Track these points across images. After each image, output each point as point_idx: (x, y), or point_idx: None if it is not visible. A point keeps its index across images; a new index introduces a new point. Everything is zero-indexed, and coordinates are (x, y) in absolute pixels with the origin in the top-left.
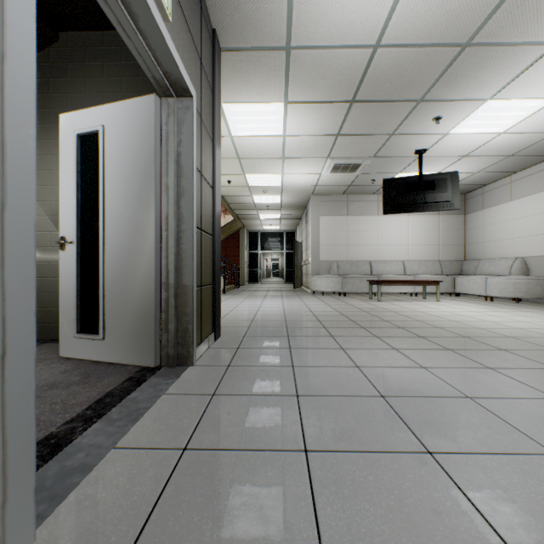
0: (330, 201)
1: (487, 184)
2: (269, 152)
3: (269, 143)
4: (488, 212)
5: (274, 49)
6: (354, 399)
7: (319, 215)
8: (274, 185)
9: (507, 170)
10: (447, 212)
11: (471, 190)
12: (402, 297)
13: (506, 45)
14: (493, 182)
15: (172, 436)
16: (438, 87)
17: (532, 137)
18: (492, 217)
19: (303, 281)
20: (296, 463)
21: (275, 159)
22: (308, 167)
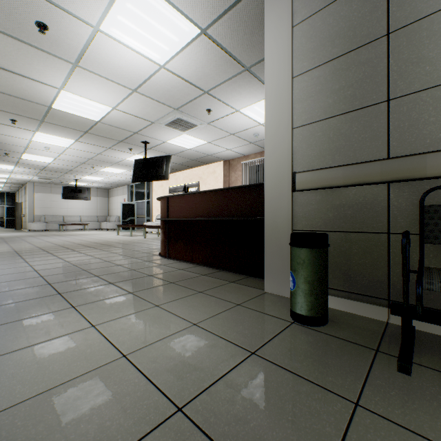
0: (41, 186)
1: (114, 188)
2: (5, 171)
3: (5, 169)
4: (114, 198)
5: (13, 162)
6: (33, 239)
7: (34, 192)
8: (3, 177)
9: (114, 186)
10: (102, 196)
11: (110, 189)
12: (77, 231)
13: (81, 171)
14: (115, 188)
15: (2, 241)
16: (70, 172)
17: (110, 182)
18: (115, 200)
19: (23, 226)
20: (22, 240)
21: (7, 172)
22: (26, 176)
